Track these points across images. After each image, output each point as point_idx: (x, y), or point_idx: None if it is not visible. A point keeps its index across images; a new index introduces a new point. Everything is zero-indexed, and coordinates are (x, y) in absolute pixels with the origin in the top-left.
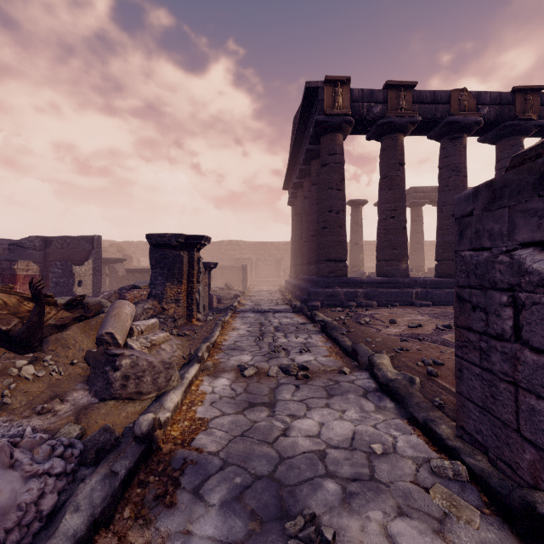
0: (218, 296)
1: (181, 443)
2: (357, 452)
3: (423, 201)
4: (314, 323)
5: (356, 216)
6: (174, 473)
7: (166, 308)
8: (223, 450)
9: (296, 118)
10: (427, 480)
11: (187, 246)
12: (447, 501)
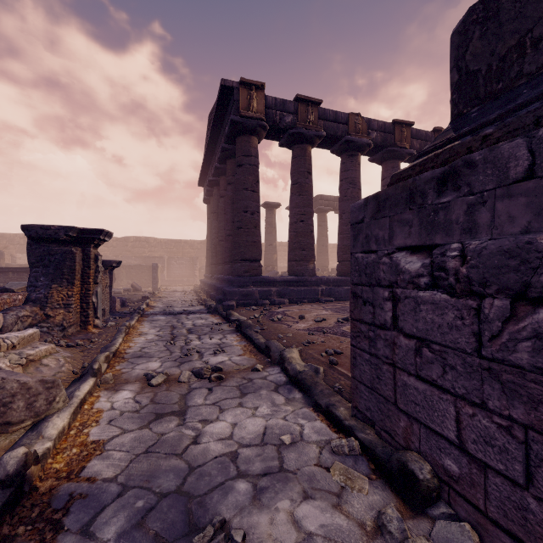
0: (123, 298)
1: (67, 476)
2: (268, 446)
3: (328, 208)
4: (230, 323)
5: (270, 218)
6: (55, 514)
7: (51, 315)
8: (123, 473)
9: (211, 114)
10: (329, 460)
11: (81, 242)
12: (344, 476)
